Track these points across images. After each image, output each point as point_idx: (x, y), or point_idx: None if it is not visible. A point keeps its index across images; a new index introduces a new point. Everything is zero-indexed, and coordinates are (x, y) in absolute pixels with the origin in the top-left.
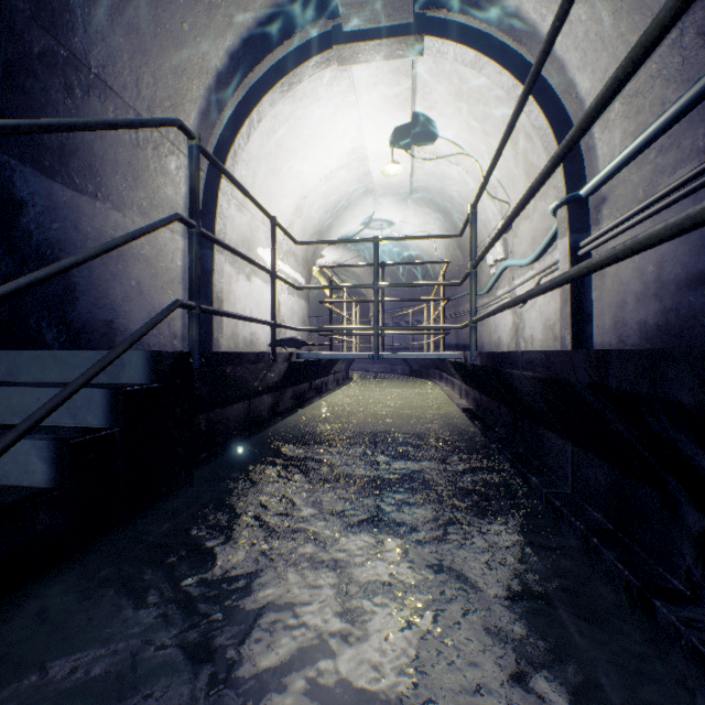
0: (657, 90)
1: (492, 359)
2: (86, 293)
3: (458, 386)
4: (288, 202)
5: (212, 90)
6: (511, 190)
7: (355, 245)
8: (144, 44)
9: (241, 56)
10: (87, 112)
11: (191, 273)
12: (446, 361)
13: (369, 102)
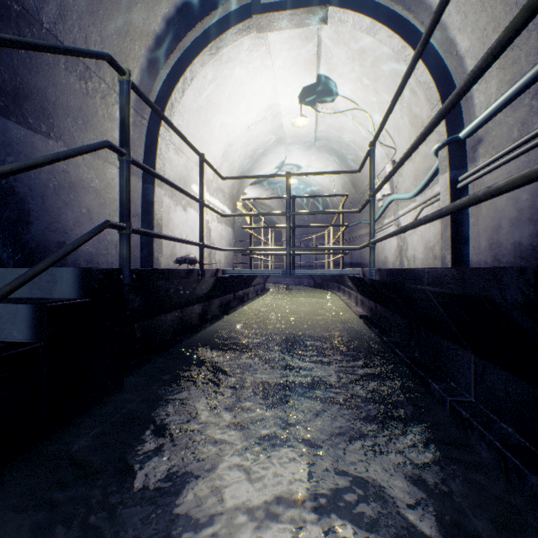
0: (533, 42)
1: (393, 275)
2: (40, 218)
3: (354, 296)
4: (217, 148)
5: (151, 51)
6: (397, 137)
7: (270, 184)
8: (91, 6)
9: (176, 23)
10: (40, 62)
11: (121, 197)
12: (345, 276)
13: (282, 66)
